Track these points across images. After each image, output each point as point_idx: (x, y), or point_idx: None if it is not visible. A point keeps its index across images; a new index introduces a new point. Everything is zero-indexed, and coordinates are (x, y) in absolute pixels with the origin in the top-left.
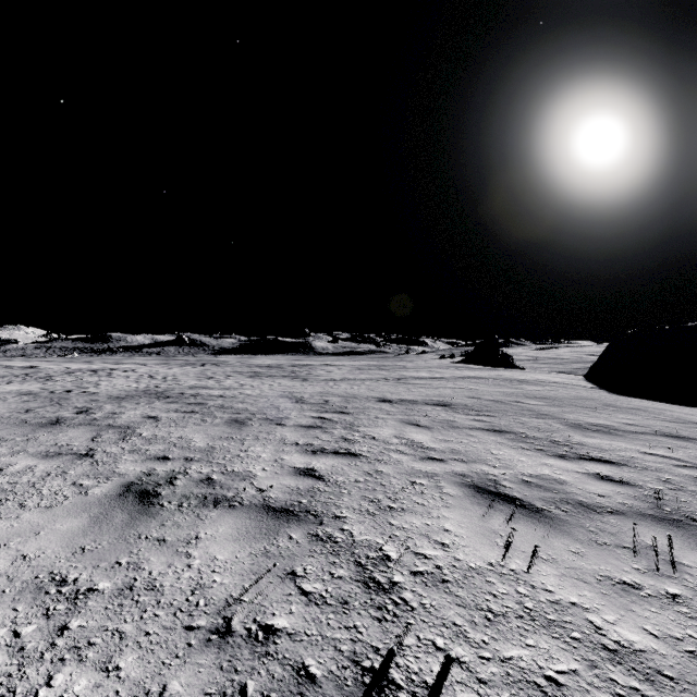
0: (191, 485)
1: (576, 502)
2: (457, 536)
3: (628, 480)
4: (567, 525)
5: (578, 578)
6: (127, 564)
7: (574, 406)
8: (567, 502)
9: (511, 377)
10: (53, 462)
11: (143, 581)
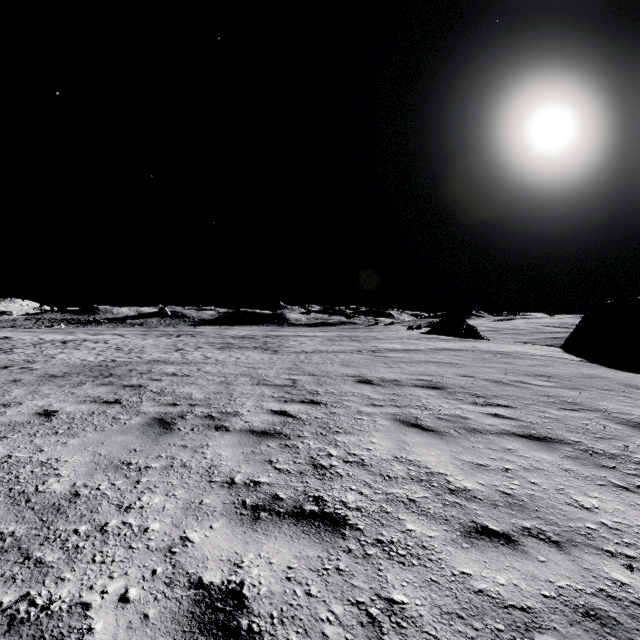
0: None
1: None
2: None
3: None
4: None
5: None
6: None
7: (592, 388)
8: None
9: (488, 349)
10: None
11: None
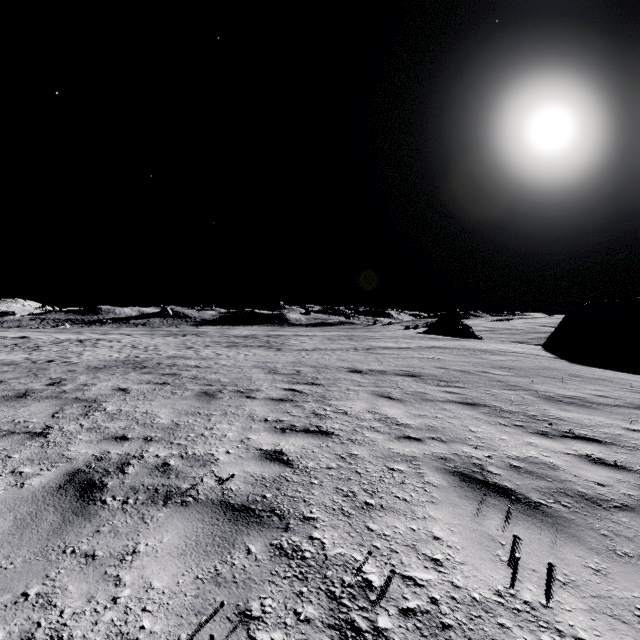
0: (143, 473)
1: (576, 494)
2: (450, 547)
3: (624, 464)
4: (575, 527)
5: (613, 615)
6: (36, 597)
7: (540, 377)
8: (566, 494)
9: (473, 347)
10: (1, 443)
11: (47, 627)
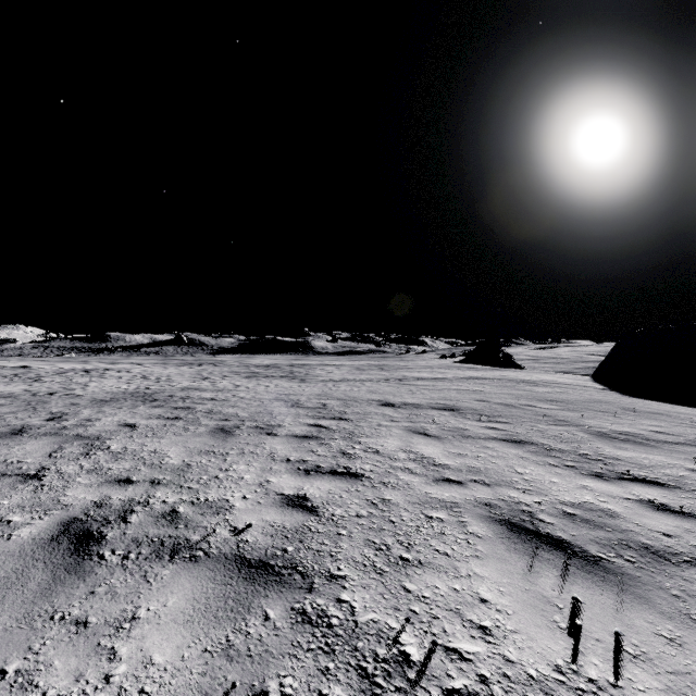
0: (148, 522)
1: (640, 546)
2: (500, 611)
3: (692, 511)
4: (641, 586)
5: None
6: (15, 675)
7: (591, 411)
8: (629, 546)
9: (516, 377)
10: None
11: None
